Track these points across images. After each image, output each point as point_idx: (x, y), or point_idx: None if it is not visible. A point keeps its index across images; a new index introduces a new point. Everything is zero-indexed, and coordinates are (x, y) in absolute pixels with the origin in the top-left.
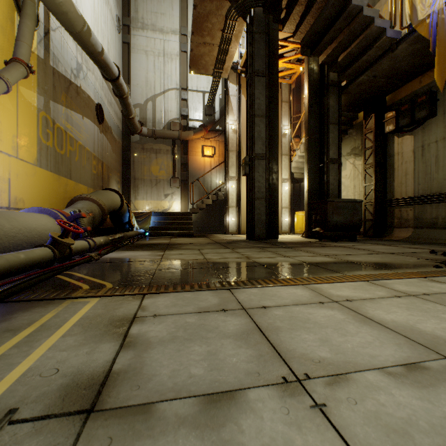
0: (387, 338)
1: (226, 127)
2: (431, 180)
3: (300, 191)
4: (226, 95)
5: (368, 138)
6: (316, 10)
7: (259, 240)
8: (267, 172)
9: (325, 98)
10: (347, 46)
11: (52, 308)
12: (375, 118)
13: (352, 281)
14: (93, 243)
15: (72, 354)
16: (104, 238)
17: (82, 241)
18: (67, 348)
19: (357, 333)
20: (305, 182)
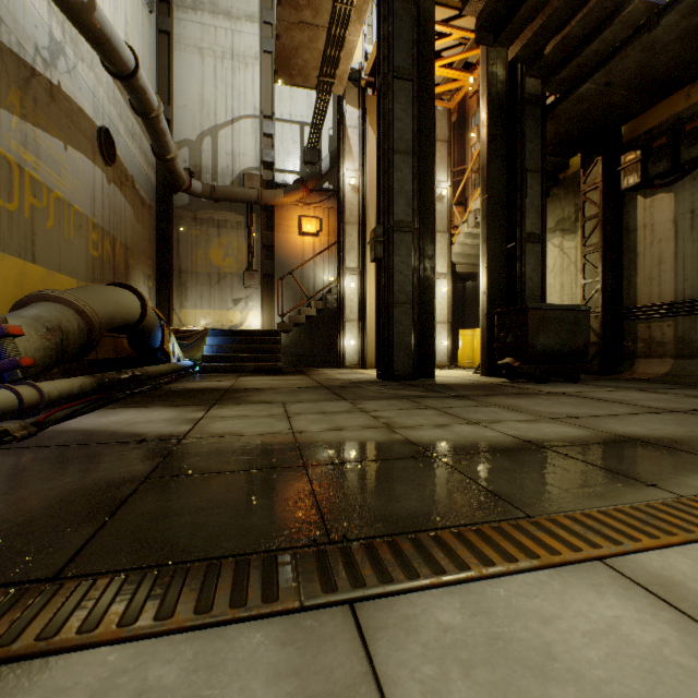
0: None
1: (340, 182)
2: None
3: (464, 296)
4: (341, 126)
5: (590, 199)
6: None
7: (401, 380)
8: (415, 255)
9: (517, 125)
10: (562, 24)
11: None
12: (604, 164)
13: None
14: (34, 395)
15: None
16: (77, 382)
17: None
18: None
19: None
20: (482, 277)
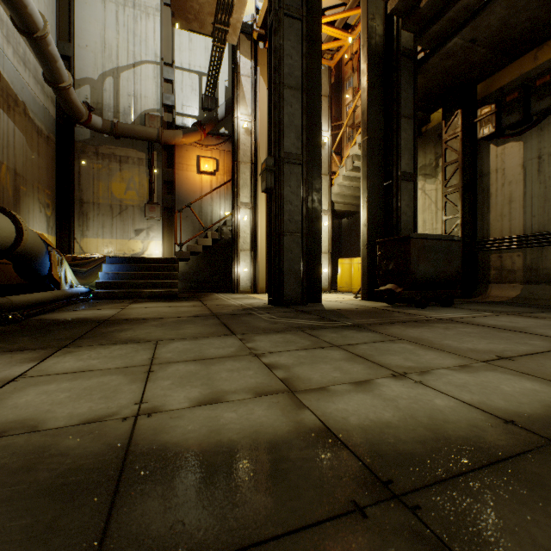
0: None
1: (234, 125)
2: None
3: (340, 231)
4: (235, 74)
5: (450, 147)
6: None
7: (291, 305)
8: (304, 187)
9: (394, 74)
10: None
11: None
12: (463, 117)
13: None
14: None
15: None
16: None
17: None
18: None
19: None
20: (362, 210)
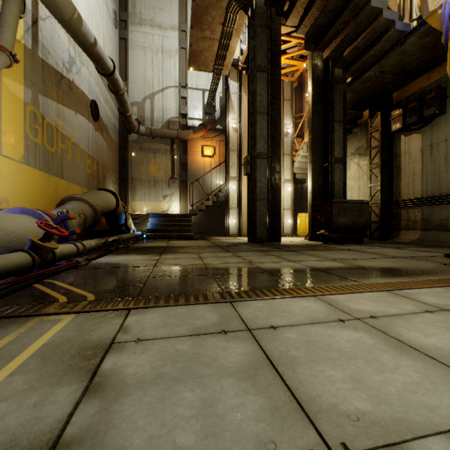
0: (438, 375)
1: (226, 126)
2: (440, 180)
3: (302, 193)
4: (227, 93)
5: (373, 137)
6: (321, 1)
7: (261, 242)
8: (269, 172)
9: (329, 95)
10: (353, 40)
11: (13, 329)
12: (382, 116)
13: (371, 292)
14: (82, 247)
15: (13, 406)
16: (95, 241)
17: (69, 245)
18: (9, 396)
19: (397, 367)
20: (309, 183)
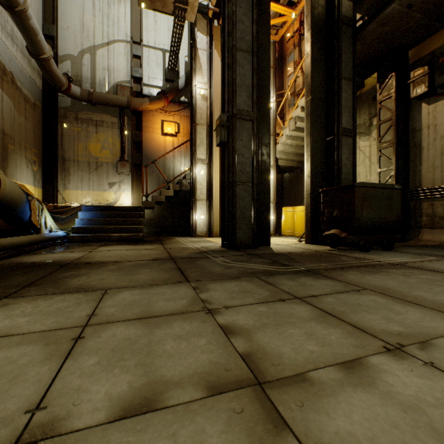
0: None
1: (192, 92)
2: None
3: (282, 184)
4: (193, 48)
5: (385, 107)
6: None
7: (243, 248)
8: (255, 141)
9: (335, 40)
10: None
11: None
12: (397, 79)
13: None
14: None
15: None
16: None
17: None
18: None
19: None
20: (306, 163)
